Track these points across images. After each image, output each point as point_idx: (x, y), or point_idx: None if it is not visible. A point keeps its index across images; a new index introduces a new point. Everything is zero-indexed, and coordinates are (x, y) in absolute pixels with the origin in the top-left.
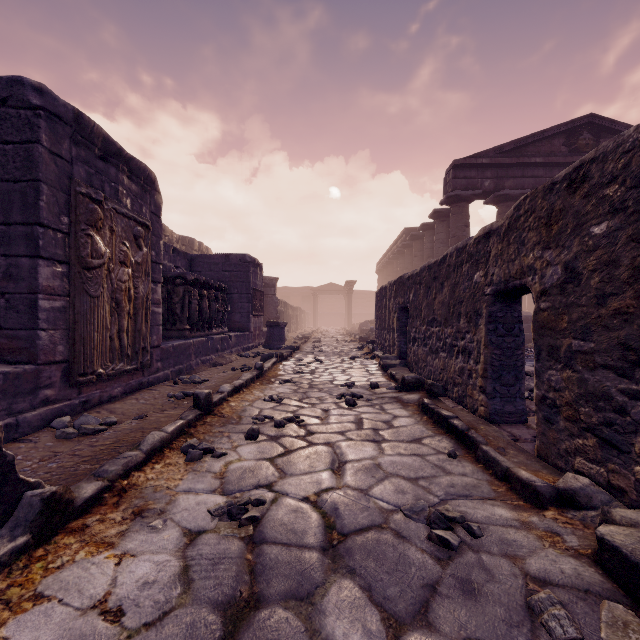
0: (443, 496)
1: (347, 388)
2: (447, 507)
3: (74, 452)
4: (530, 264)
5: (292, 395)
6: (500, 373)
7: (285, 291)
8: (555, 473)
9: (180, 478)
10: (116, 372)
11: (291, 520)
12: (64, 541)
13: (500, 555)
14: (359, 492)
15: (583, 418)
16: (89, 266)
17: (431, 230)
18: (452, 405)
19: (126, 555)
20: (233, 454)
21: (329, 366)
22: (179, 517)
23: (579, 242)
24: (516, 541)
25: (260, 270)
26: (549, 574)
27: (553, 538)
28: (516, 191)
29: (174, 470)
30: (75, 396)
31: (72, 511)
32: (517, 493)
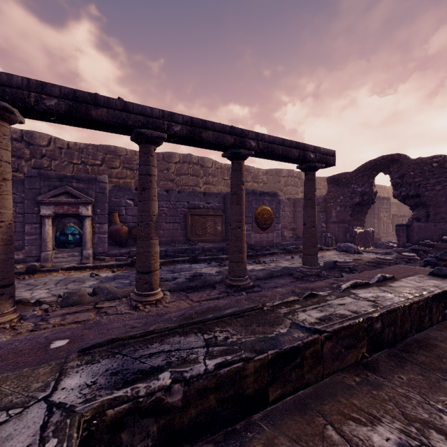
0: None
1: None
2: None
3: None
4: None
5: None
6: None
7: None
8: None
9: None
10: (383, 236)
11: None
12: None
13: None
14: None
15: None
16: (380, 219)
17: None
18: None
19: None
20: None
21: None
22: None
23: None
24: None
25: None
26: None
27: None
28: None
29: None
30: None
31: None
32: None
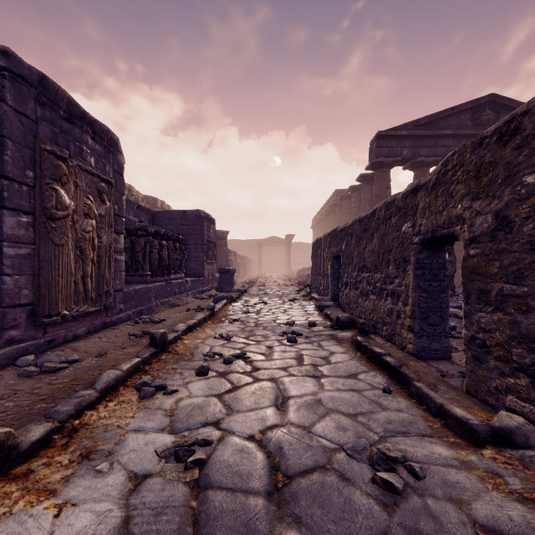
0: (382, 433)
1: (288, 326)
2: (388, 446)
3: (33, 390)
4: (458, 214)
5: (240, 333)
6: (427, 314)
7: (235, 243)
8: (486, 409)
9: (132, 416)
10: (80, 313)
11: (237, 461)
12: (5, 489)
13: (445, 499)
14: (302, 429)
15: (515, 359)
16: (54, 217)
17: (358, 191)
18: (382, 342)
19: (67, 504)
20: (184, 391)
21: (272, 307)
22: (126, 459)
23: (511, 191)
24: (459, 483)
25: (213, 224)
26: (498, 522)
27: (495, 479)
28: (430, 158)
29: (127, 408)
30: (40, 336)
31: (16, 456)
32: (452, 430)
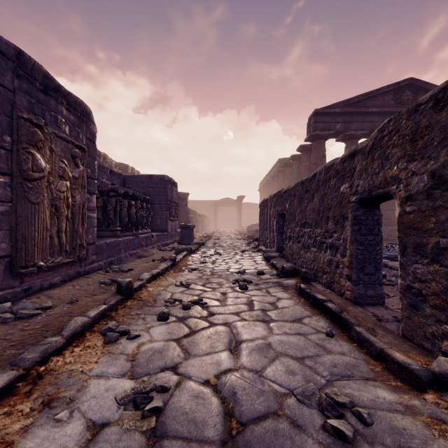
0: (328, 376)
1: (240, 275)
2: (335, 390)
3: (5, 336)
4: (394, 175)
5: (198, 281)
6: (363, 264)
7: (194, 203)
8: (423, 353)
9: (96, 361)
10: (55, 264)
11: (192, 408)
12: None
13: (394, 447)
14: (254, 373)
15: None
16: (30, 178)
17: (298, 160)
18: (322, 289)
19: None
20: (146, 335)
21: (226, 257)
22: (86, 406)
23: (447, 152)
24: (405, 429)
25: (175, 187)
26: None
27: (440, 426)
28: (359, 132)
29: (92, 353)
30: (18, 285)
31: None
32: (393, 373)
